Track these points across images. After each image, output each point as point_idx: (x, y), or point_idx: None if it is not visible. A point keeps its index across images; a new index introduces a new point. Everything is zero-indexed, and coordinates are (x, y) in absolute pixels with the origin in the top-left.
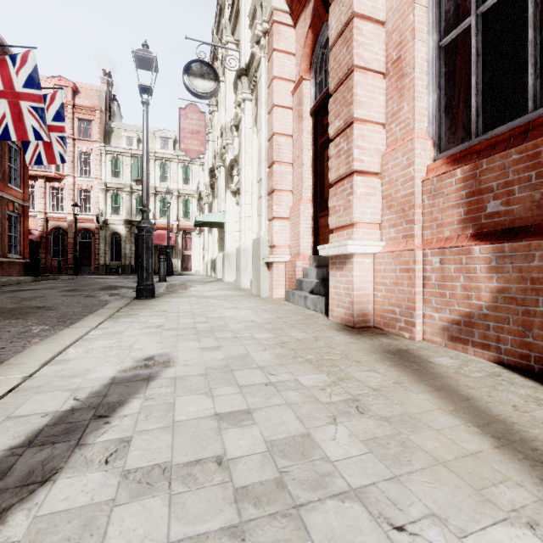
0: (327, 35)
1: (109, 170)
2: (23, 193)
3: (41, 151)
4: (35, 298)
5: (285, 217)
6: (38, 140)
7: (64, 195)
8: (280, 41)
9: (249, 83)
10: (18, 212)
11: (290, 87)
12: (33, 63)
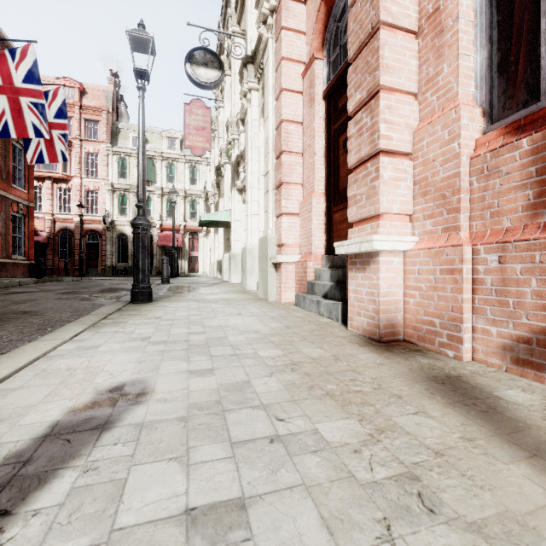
0: (342, 6)
1: (115, 171)
2: (28, 193)
3: (44, 149)
4: (26, 301)
5: (294, 213)
6: (38, 137)
7: (72, 196)
8: (289, 18)
9: (255, 71)
10: (22, 213)
11: (300, 69)
12: (33, 57)
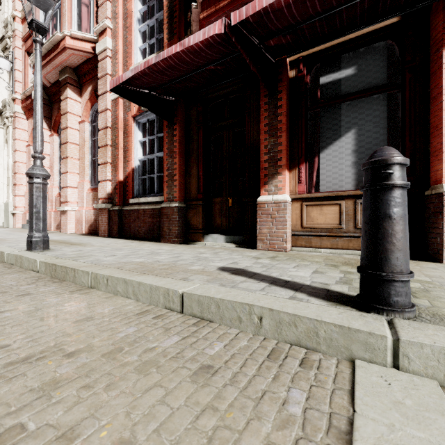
0: None
1: None
2: None
3: None
4: None
5: (22, 195)
6: None
7: None
8: (20, 125)
9: (1, 120)
10: None
11: (25, 144)
12: None
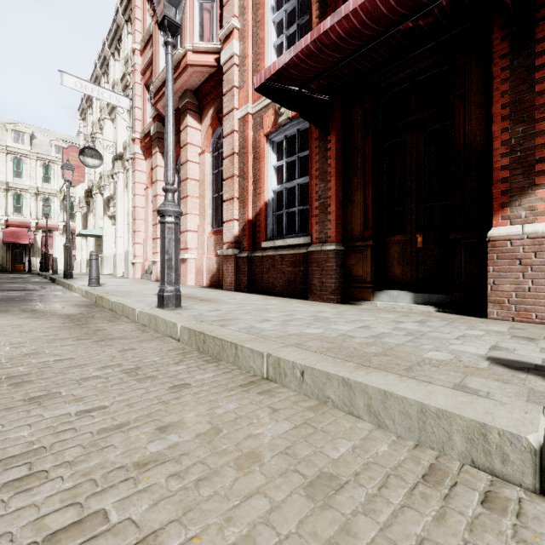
0: None
1: None
2: None
3: None
4: None
5: (141, 243)
6: None
7: None
8: (139, 166)
9: (122, 164)
10: None
11: (144, 187)
12: None
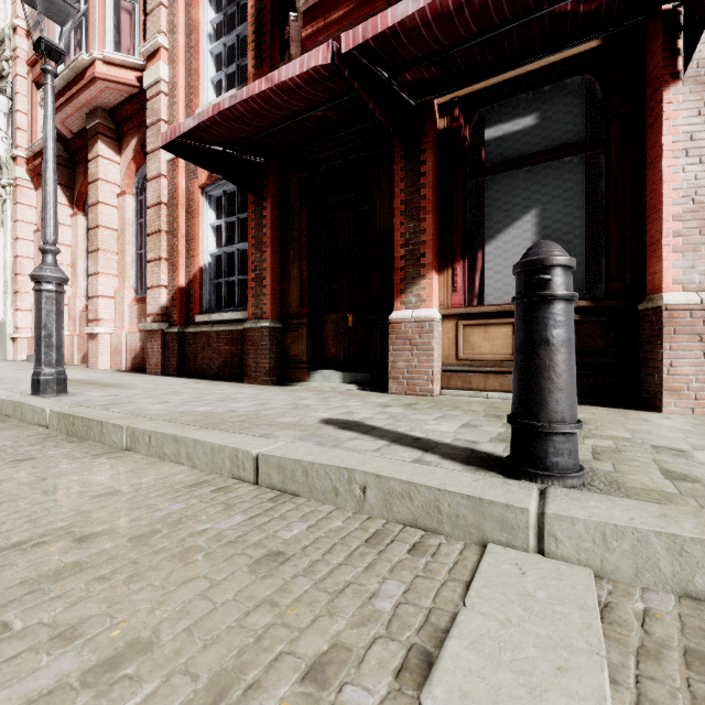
0: None
1: None
2: None
3: None
4: None
5: (28, 310)
6: None
7: None
8: (24, 198)
9: None
10: None
11: (33, 228)
12: None
